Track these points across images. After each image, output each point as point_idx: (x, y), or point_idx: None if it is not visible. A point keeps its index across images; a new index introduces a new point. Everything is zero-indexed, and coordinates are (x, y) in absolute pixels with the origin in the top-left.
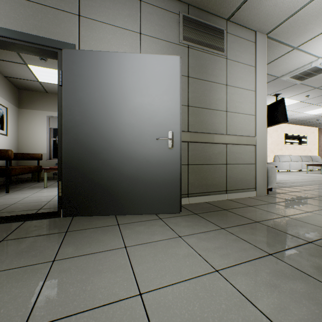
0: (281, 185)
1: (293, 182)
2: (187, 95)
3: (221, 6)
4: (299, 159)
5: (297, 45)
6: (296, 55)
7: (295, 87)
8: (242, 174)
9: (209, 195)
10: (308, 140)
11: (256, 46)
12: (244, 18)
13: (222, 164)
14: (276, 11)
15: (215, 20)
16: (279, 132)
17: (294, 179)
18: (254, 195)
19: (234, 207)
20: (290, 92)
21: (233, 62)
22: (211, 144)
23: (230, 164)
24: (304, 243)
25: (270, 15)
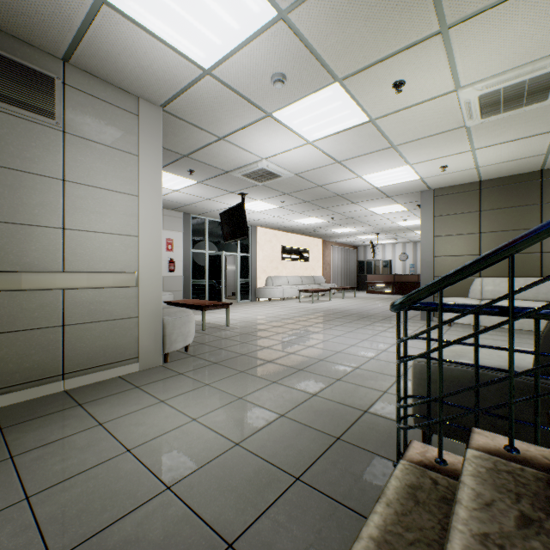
0: (224, 335)
1: (251, 326)
2: None
3: (30, 32)
4: (299, 282)
5: (220, 134)
6: (230, 148)
7: (260, 188)
8: (107, 339)
9: (11, 392)
10: (311, 255)
11: (140, 122)
12: (100, 70)
13: (52, 326)
14: (151, 78)
15: (31, 53)
16: (275, 243)
17: (264, 317)
18: (136, 370)
19: (40, 414)
20: (258, 194)
21: (84, 141)
22: (18, 291)
23: (74, 325)
24: (7, 506)
25: (146, 81)
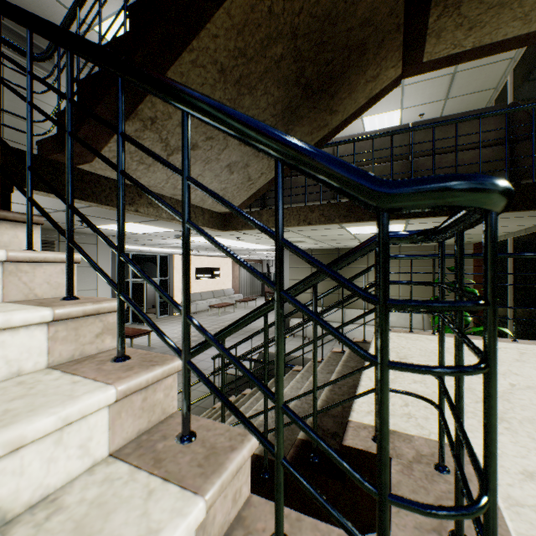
0: None
1: None
2: (2, 101)
3: None
4: None
5: None
6: None
7: None
8: None
9: None
10: None
11: None
12: None
13: None
14: None
15: (44, 41)
16: None
17: None
18: None
19: None
20: None
21: None
22: None
23: None
24: None
25: None
